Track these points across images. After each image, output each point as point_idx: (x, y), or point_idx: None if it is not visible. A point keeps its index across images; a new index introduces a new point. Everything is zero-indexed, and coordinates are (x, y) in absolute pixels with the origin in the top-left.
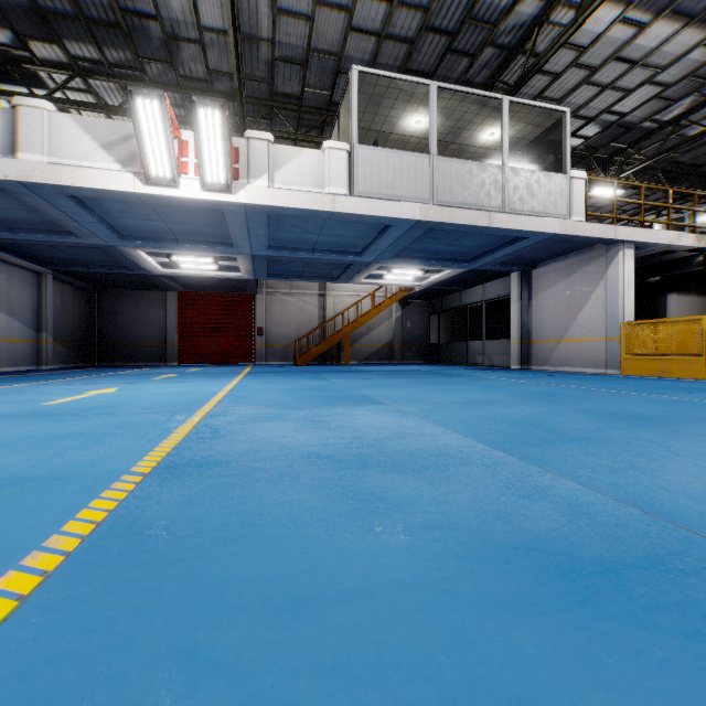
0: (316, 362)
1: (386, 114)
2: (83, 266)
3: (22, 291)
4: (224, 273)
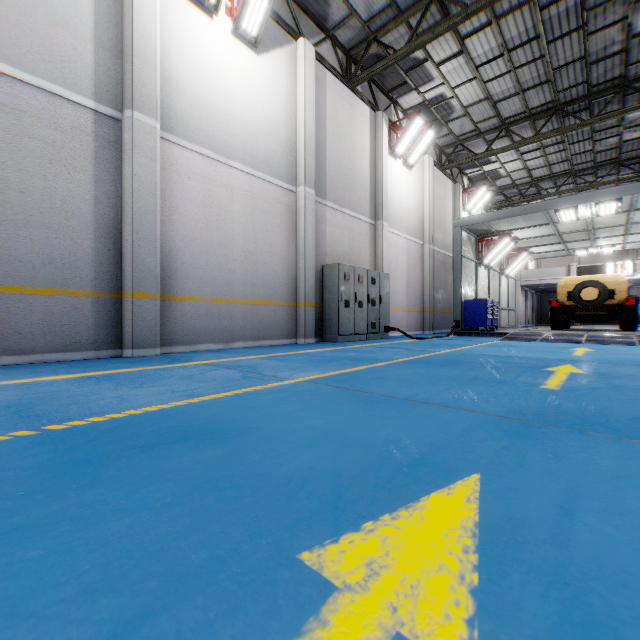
0: None
1: None
2: (549, 289)
3: (530, 300)
4: None
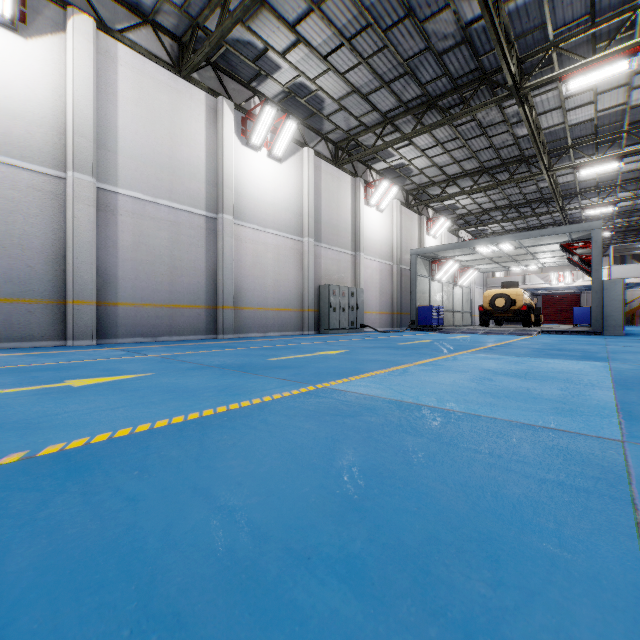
0: None
1: (628, 246)
2: None
3: None
4: (565, 291)
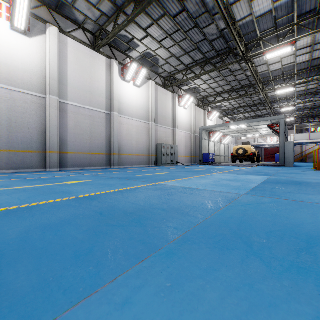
0: (299, 162)
1: (303, 125)
2: None
3: None
4: (274, 146)
